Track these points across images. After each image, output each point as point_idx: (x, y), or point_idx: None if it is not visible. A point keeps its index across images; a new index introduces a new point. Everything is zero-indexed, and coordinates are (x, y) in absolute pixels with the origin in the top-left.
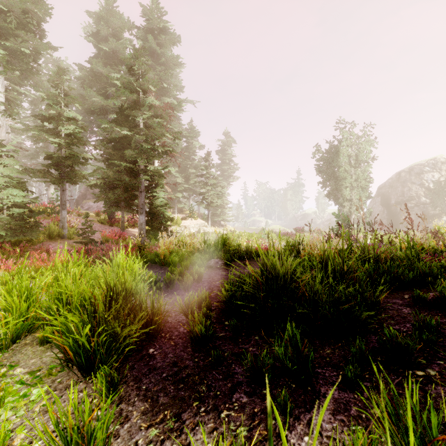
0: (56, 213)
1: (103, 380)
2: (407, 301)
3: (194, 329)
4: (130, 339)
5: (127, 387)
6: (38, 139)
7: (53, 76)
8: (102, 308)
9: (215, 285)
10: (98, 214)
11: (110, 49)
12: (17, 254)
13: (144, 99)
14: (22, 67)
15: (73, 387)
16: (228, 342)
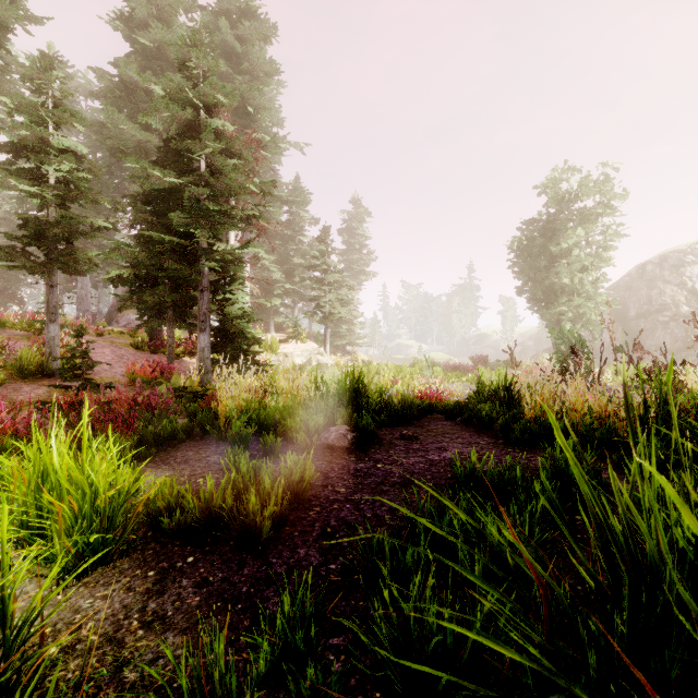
0: None
1: None
2: None
3: None
4: None
5: None
6: None
7: (28, 67)
8: None
9: (341, 517)
10: (135, 334)
11: (152, 42)
12: None
13: (208, 121)
14: None
15: None
16: None
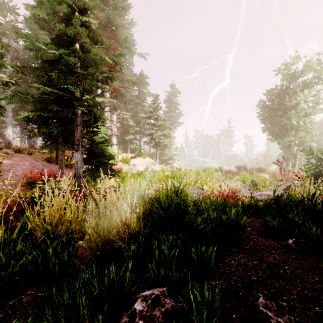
0: None
1: None
2: None
3: None
4: None
5: None
6: None
7: None
8: None
9: None
10: (52, 153)
11: None
12: None
13: (80, 18)
14: None
15: None
16: None
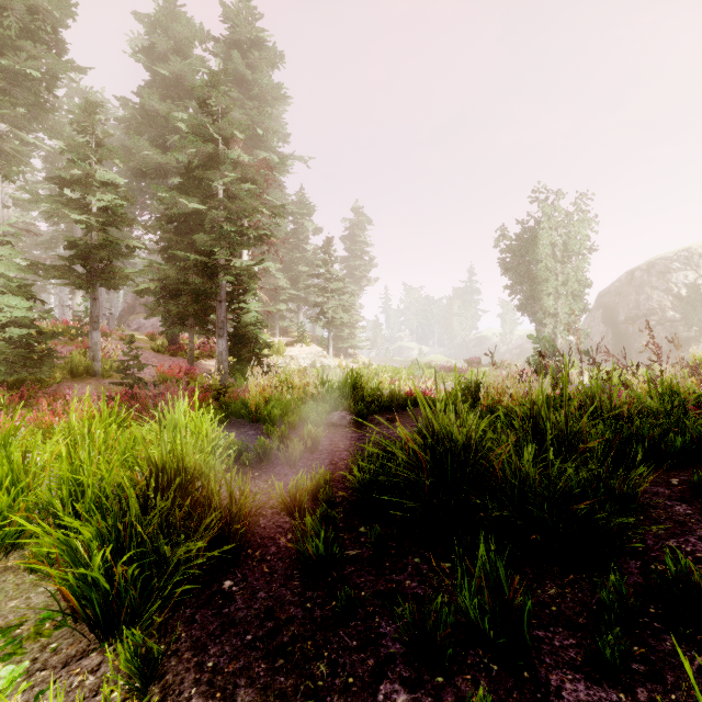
0: (84, 336)
1: (131, 654)
2: (678, 490)
3: (305, 547)
4: (186, 571)
5: (179, 664)
6: (54, 215)
7: (78, 114)
8: (135, 510)
9: (341, 457)
10: (153, 338)
11: (171, 74)
12: (16, 402)
13: (226, 152)
14: (28, 101)
15: (78, 661)
16: (367, 568)
